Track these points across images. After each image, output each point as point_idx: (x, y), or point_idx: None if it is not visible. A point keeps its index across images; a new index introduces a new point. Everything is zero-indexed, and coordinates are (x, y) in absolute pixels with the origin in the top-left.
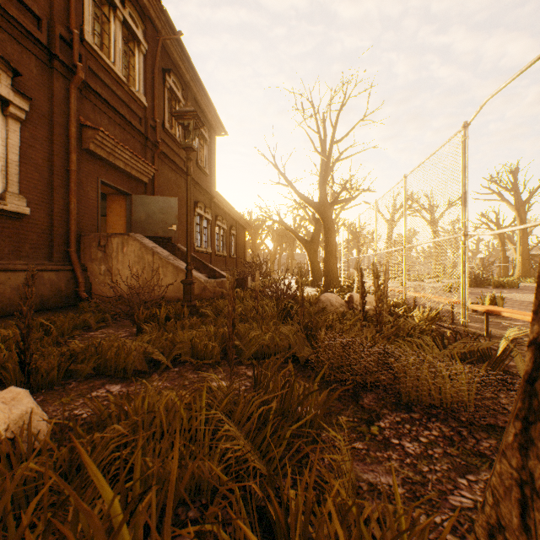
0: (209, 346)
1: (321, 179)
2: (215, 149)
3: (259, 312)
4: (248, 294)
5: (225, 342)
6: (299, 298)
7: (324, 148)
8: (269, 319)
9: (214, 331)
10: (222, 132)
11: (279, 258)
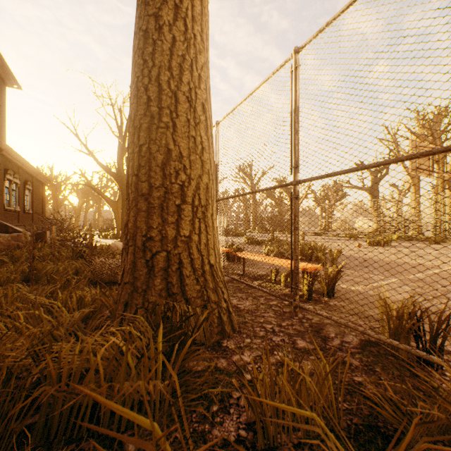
0: (12, 277)
1: (119, 155)
2: (5, 100)
3: (56, 256)
4: (47, 245)
5: (26, 276)
6: (89, 244)
7: (121, 132)
8: (65, 260)
9: (15, 269)
10: (14, 84)
11: (86, 214)
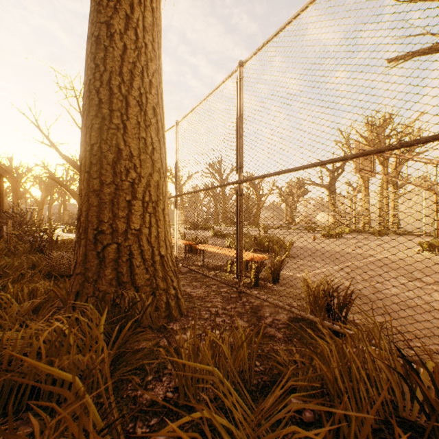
0: None
1: None
2: None
3: (12, 250)
4: (3, 240)
5: None
6: (49, 238)
7: None
8: (22, 255)
9: None
10: None
11: (50, 208)
